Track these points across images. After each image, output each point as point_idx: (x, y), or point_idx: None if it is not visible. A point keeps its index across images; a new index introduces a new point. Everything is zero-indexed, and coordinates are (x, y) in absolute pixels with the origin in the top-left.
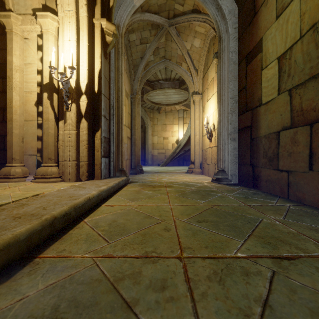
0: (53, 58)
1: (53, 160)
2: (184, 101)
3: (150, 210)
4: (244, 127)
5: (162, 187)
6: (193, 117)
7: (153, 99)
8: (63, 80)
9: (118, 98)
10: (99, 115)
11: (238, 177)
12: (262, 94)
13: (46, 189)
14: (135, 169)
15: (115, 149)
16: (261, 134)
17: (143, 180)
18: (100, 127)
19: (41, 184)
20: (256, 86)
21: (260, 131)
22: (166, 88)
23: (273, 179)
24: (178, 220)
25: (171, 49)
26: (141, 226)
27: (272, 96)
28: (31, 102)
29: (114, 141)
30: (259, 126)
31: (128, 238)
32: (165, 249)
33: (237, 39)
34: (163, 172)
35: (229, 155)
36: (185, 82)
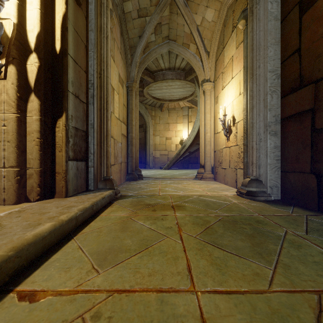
0: None
1: None
2: (190, 97)
3: None
4: (297, 113)
5: (168, 210)
6: (202, 111)
7: (154, 94)
8: None
9: (102, 73)
10: (62, 91)
11: (280, 190)
12: None
13: None
14: (133, 174)
15: (97, 148)
16: None
17: (141, 191)
18: (64, 110)
19: None
20: None
21: None
22: (169, 80)
23: None
24: None
25: (177, 25)
26: None
27: None
28: None
29: (95, 136)
30: None
31: None
32: None
33: None
34: (167, 178)
35: (267, 157)
36: (191, 72)
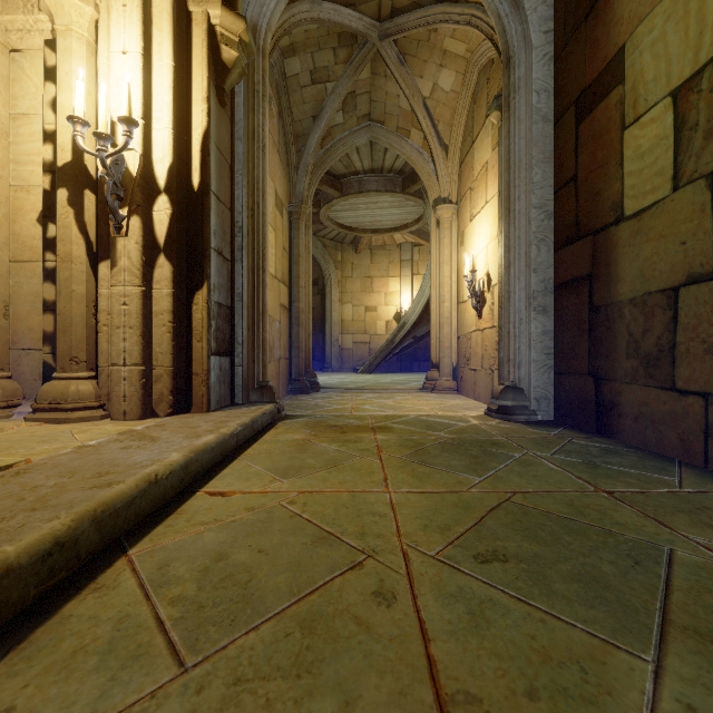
0: (78, 96)
1: (84, 364)
2: (414, 224)
3: (333, 511)
4: (573, 280)
5: (365, 432)
6: (436, 259)
7: (342, 219)
8: (105, 154)
9: (256, 208)
10: (203, 248)
11: (553, 405)
12: (624, 193)
13: (46, 445)
14: (300, 381)
15: (248, 334)
16: (622, 295)
17: (318, 410)
18: (206, 278)
19: (47, 426)
20: (607, 173)
21: (619, 288)
22: (372, 193)
23: (659, 414)
24: (417, 551)
25: (385, 96)
26: (303, 578)
27: (655, 195)
28: (28, 215)
29: (245, 315)
30: (616, 276)
31: (255, 641)
32: (383, 707)
33: (550, 59)
34: (366, 389)
35: (531, 350)
36: (416, 179)
